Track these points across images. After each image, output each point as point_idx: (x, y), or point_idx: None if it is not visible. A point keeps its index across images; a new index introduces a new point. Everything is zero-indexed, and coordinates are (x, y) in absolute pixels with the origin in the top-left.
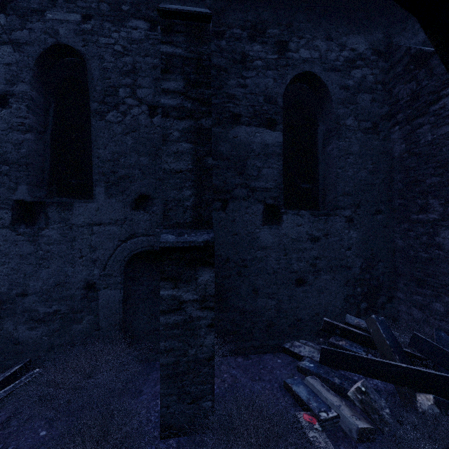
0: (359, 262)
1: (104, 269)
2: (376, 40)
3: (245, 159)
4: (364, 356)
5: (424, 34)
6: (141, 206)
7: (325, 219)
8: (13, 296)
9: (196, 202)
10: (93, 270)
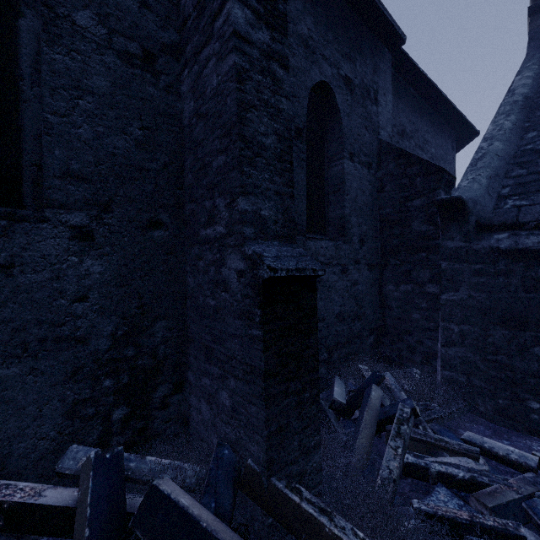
0: (109, 325)
1: None
2: None
3: None
4: None
5: None
6: None
7: (2, 228)
8: None
9: None
10: None
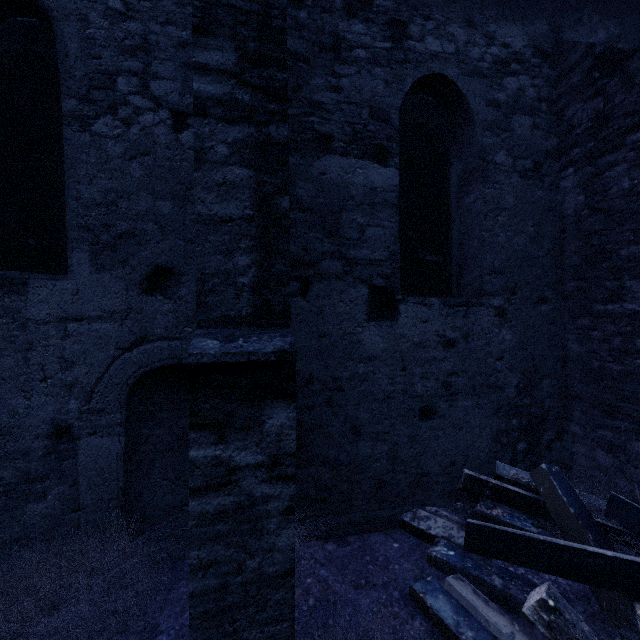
0: (515, 379)
1: (88, 401)
2: (539, 33)
3: (338, 211)
4: (540, 537)
5: (605, 32)
6: (158, 287)
7: (464, 312)
8: None
9: (259, 278)
10: (68, 402)
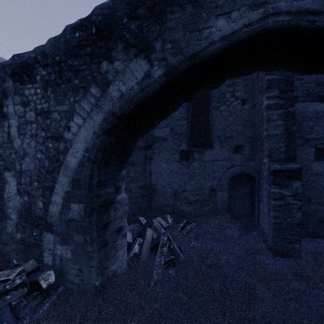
0: None
1: (219, 182)
2: None
3: (301, 122)
4: None
5: None
6: (237, 151)
7: None
8: (180, 191)
9: (286, 149)
10: (214, 182)
